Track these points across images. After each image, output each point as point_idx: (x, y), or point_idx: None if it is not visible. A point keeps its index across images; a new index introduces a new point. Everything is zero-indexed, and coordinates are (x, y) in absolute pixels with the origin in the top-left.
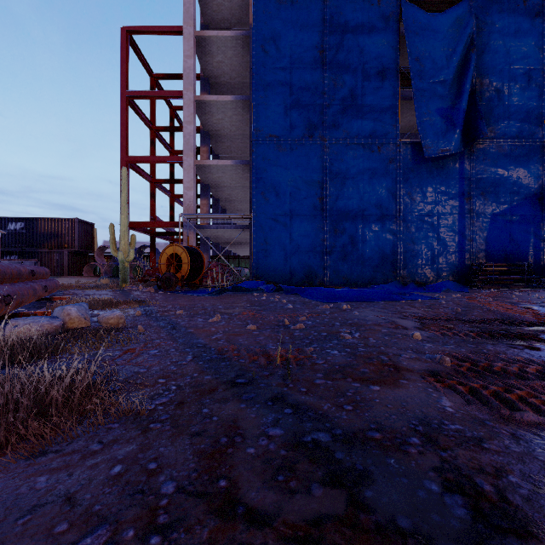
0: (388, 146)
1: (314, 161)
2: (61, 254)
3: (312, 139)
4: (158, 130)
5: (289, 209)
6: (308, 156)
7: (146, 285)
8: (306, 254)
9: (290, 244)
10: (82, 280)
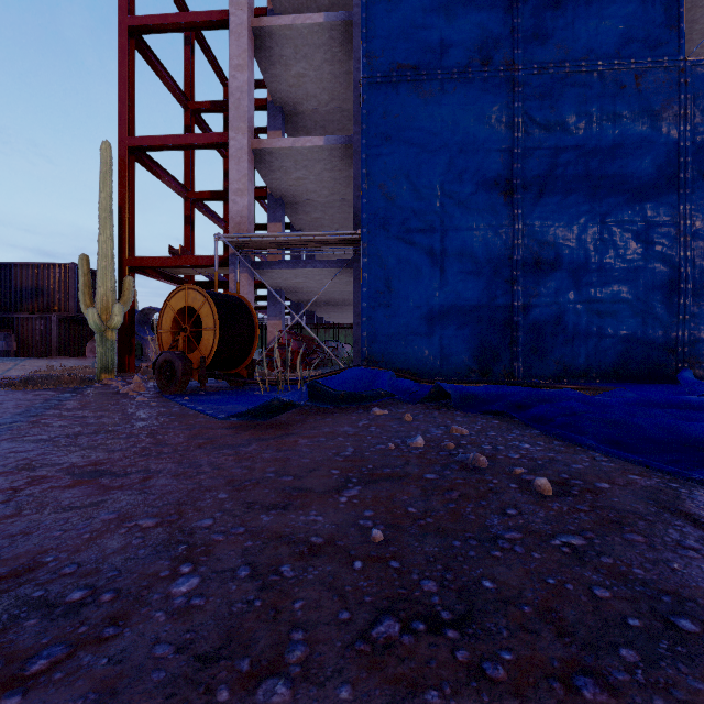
0: (659, 72)
1: (492, 114)
2: (47, 321)
3: (486, 67)
4: (199, 111)
5: (439, 217)
6: (479, 104)
7: (151, 376)
8: (473, 311)
9: (440, 292)
10: (69, 364)
